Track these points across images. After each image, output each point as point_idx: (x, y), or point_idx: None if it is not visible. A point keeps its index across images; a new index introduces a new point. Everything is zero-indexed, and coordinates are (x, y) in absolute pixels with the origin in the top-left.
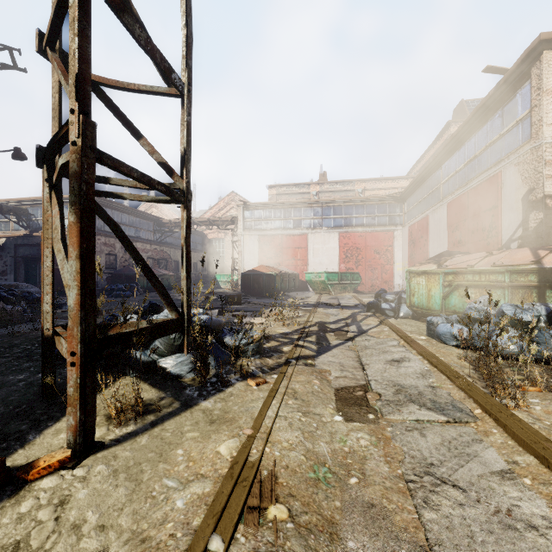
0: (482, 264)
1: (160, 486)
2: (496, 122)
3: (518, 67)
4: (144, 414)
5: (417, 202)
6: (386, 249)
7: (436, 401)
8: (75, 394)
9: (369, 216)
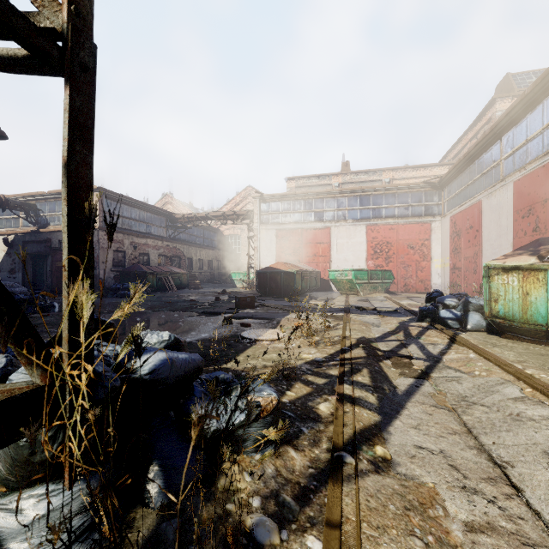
0: None
1: None
2: None
3: None
4: None
5: (463, 186)
6: (422, 243)
7: None
8: None
9: (401, 205)
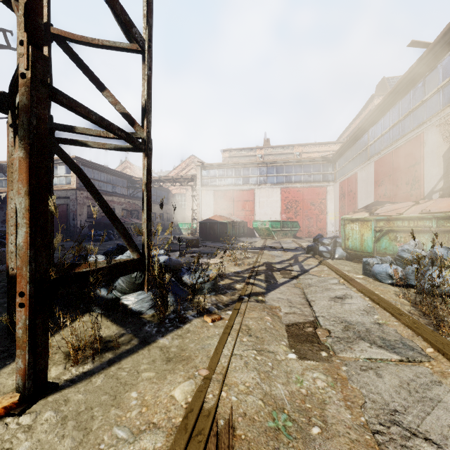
0: (410, 212)
1: (110, 437)
2: (418, 90)
3: (440, 41)
4: (102, 351)
5: (347, 162)
6: (320, 202)
7: (385, 338)
8: (24, 336)
9: (306, 174)
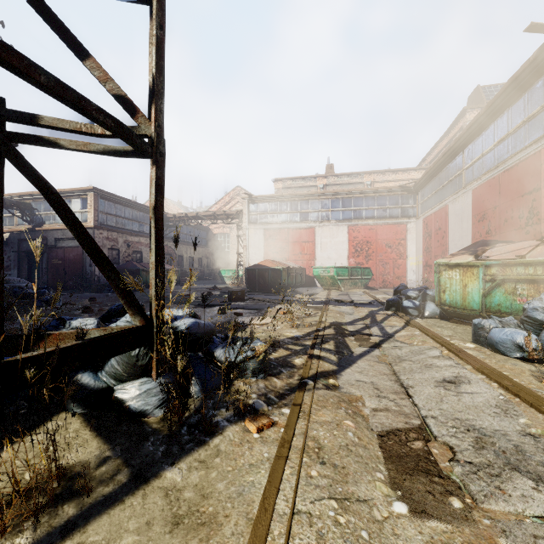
0: (535, 254)
1: None
2: (537, 92)
3: None
4: (60, 500)
5: (434, 191)
6: (399, 243)
7: None
8: None
9: (380, 207)
